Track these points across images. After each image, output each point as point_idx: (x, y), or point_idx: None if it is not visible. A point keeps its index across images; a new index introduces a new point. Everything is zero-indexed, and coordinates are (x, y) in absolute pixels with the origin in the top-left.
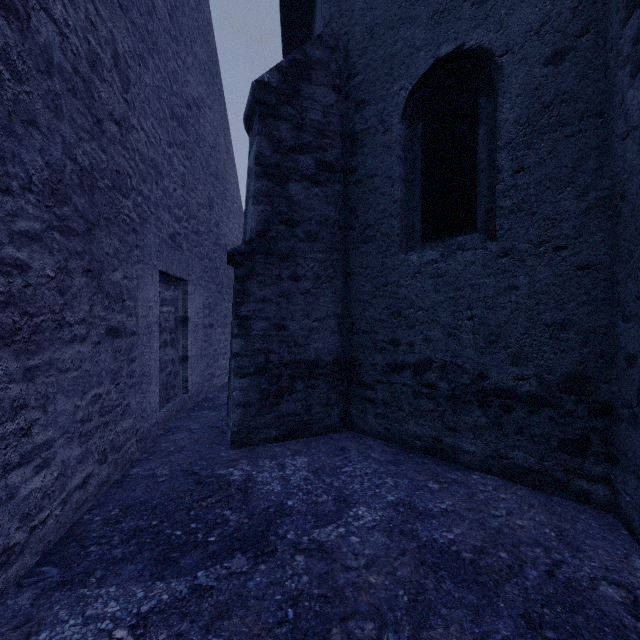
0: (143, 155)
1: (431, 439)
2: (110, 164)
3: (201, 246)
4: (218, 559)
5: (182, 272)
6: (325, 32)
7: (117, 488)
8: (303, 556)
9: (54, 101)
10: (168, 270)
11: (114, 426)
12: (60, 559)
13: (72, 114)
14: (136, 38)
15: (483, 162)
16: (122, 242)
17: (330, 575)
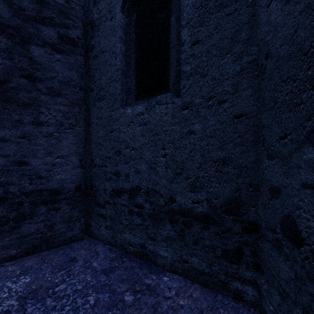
0: None
1: (139, 246)
2: None
3: None
4: None
5: None
6: None
7: None
8: None
9: None
10: None
11: None
12: None
13: None
14: None
15: (174, 41)
16: None
17: None
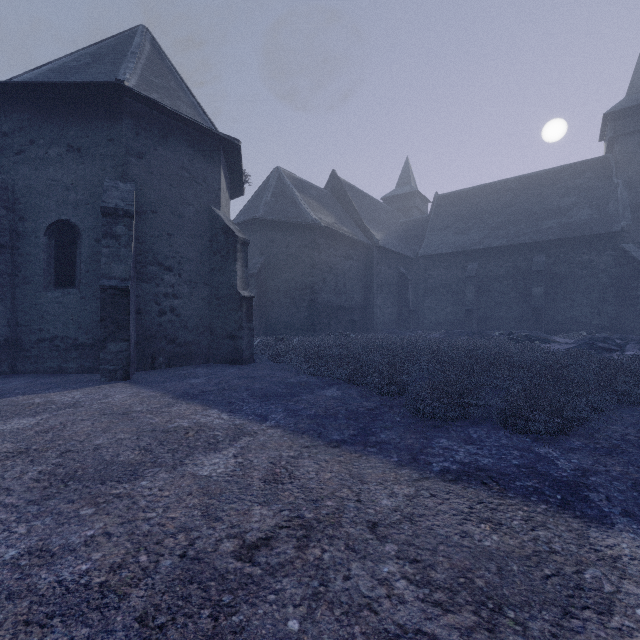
0: None
1: (58, 367)
2: None
3: None
4: None
5: None
6: None
7: None
8: None
9: None
10: None
11: None
12: None
13: None
14: None
15: (79, 264)
16: None
17: None
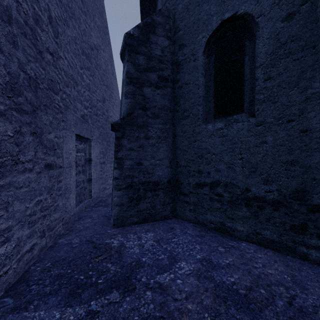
0: (66, 72)
1: (219, 223)
2: (47, 76)
3: (98, 121)
4: (103, 293)
5: (88, 135)
6: (163, 8)
7: (50, 250)
8: (150, 292)
9: (12, 38)
10: (80, 134)
11: (49, 217)
12: (15, 293)
13: (24, 47)
14: (62, 10)
15: (247, 75)
16: (54, 118)
17: (166, 304)
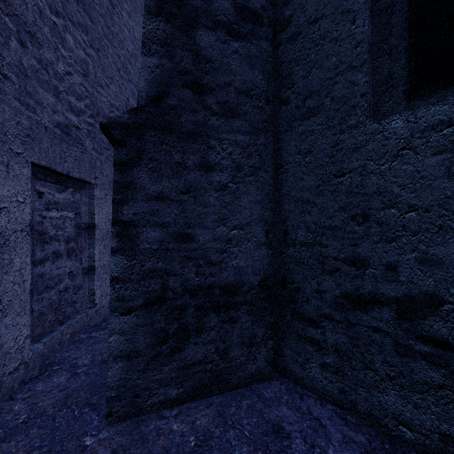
0: None
1: (438, 436)
2: None
3: None
4: None
5: (84, 173)
6: None
7: None
8: None
9: None
10: (54, 166)
11: None
12: None
13: None
14: None
15: None
16: None
17: None
